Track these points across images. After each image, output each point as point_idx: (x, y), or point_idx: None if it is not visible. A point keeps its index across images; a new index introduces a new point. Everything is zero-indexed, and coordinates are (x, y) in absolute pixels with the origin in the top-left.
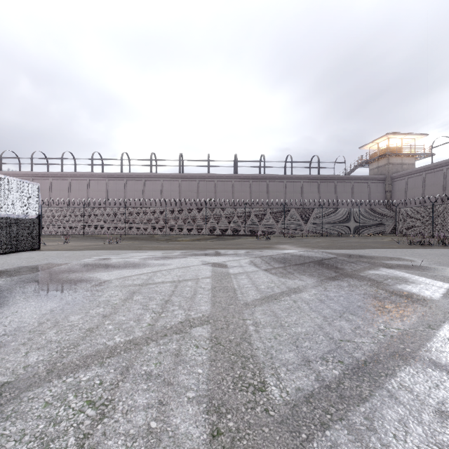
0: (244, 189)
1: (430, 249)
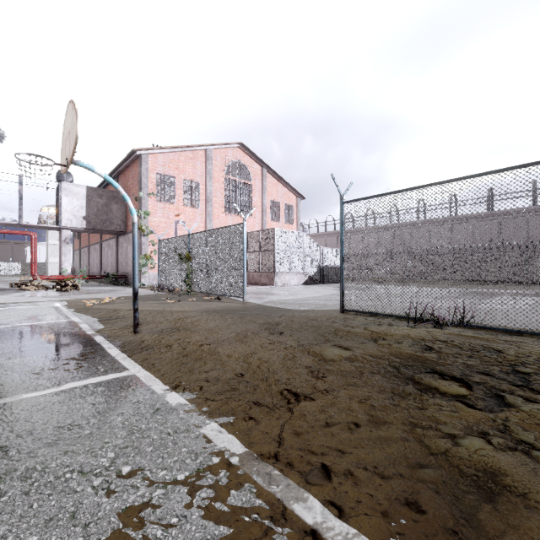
0: None
1: None
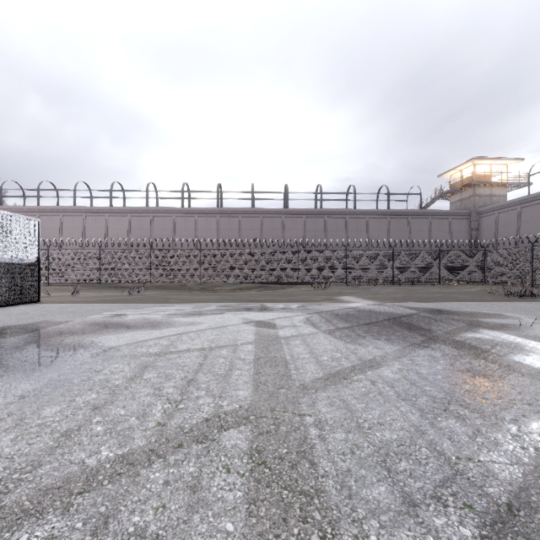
0: (296, 227)
1: (535, 302)
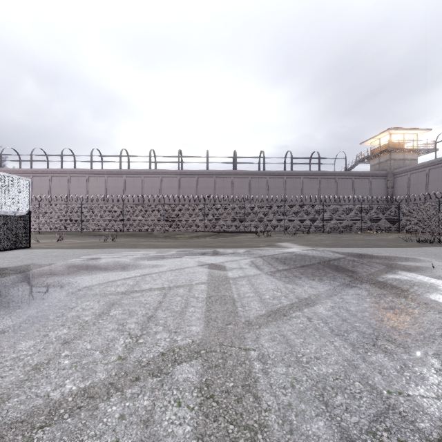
0: (243, 186)
1: None
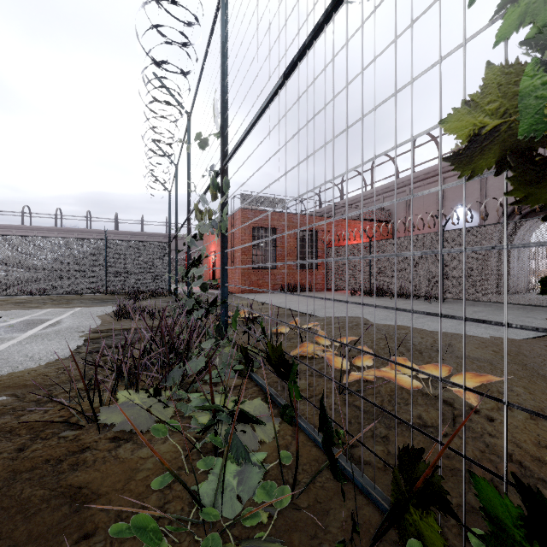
0: None
1: None
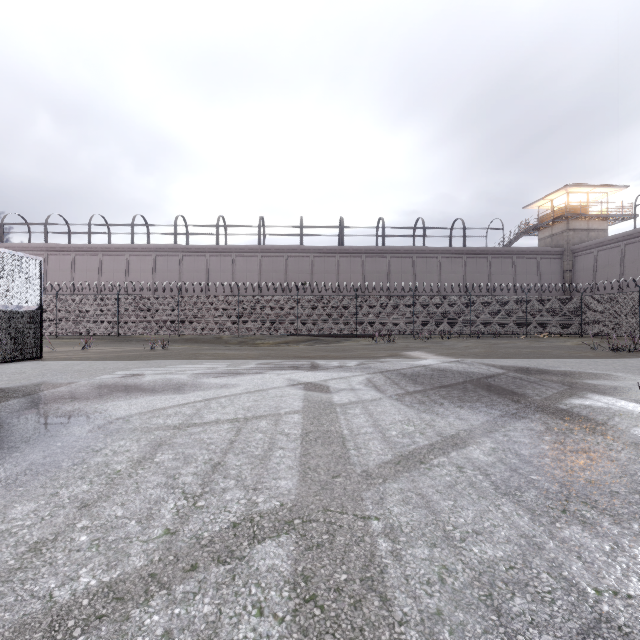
0: (354, 269)
1: None
